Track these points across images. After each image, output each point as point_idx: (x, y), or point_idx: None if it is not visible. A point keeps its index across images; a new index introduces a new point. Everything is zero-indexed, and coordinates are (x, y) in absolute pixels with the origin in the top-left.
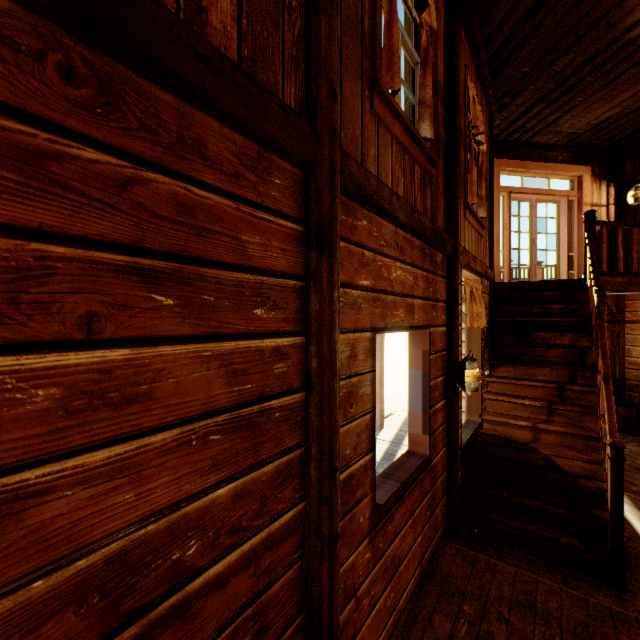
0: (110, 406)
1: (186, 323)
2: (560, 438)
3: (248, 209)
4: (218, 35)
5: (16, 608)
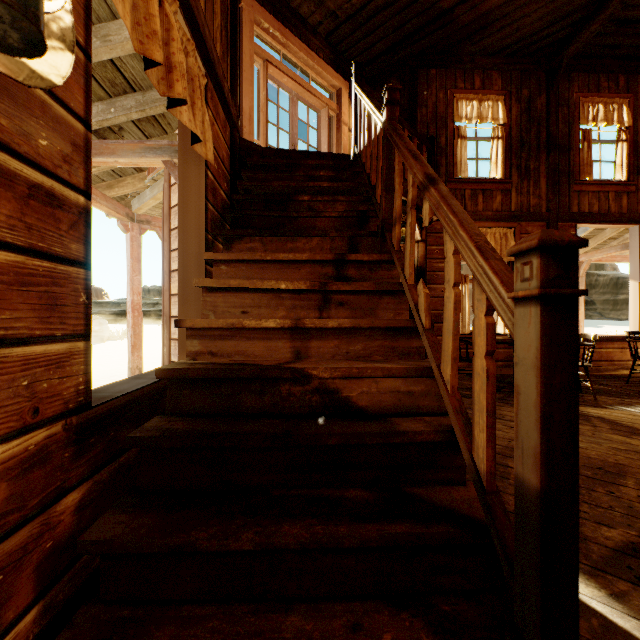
0: None
1: None
2: (345, 344)
3: None
4: None
5: None
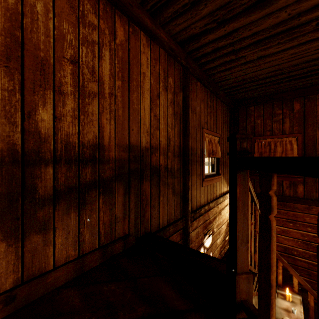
0: (284, 232)
1: (294, 227)
2: None
3: (306, 214)
4: (299, 193)
5: (277, 244)
